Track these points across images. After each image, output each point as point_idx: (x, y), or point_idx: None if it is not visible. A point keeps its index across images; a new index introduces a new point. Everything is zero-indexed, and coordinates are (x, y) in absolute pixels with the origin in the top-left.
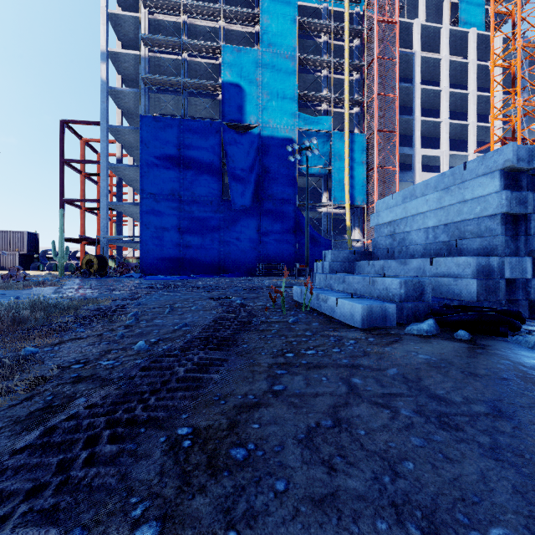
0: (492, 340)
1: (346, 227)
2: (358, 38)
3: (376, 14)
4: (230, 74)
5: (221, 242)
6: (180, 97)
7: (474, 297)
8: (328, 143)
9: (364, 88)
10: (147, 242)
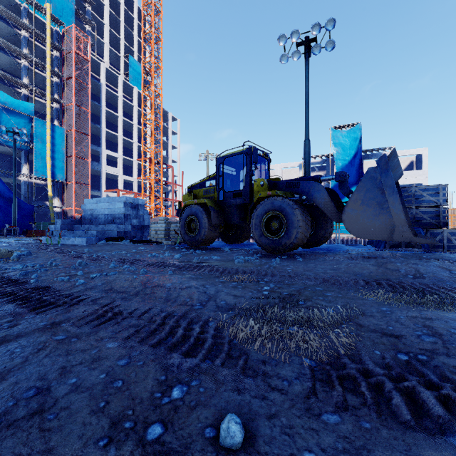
0: (117, 242)
1: (45, 195)
2: (58, 52)
3: (74, 46)
4: None
5: None
6: None
7: (116, 235)
8: (30, 125)
9: (63, 92)
10: None
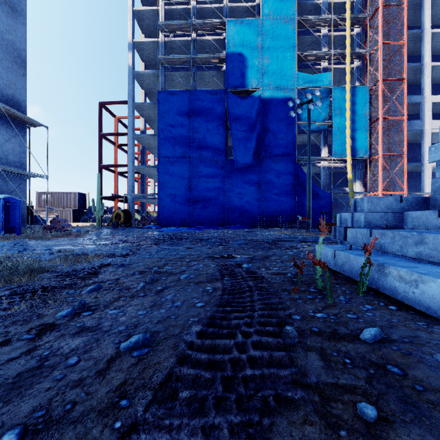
0: None
1: (345, 181)
2: None
3: None
4: (233, 45)
5: (225, 197)
6: (190, 72)
7: None
8: (328, 99)
9: (365, 40)
10: (163, 198)
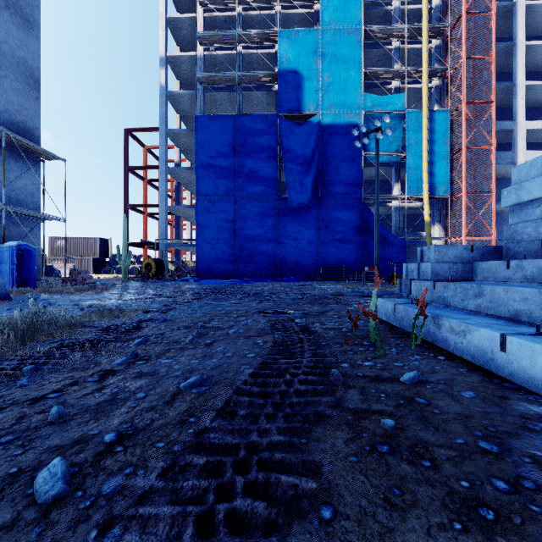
0: None
1: (422, 224)
2: None
3: None
4: (286, 61)
5: (277, 244)
6: (235, 93)
7: None
8: (401, 125)
9: (446, 55)
10: (202, 244)
